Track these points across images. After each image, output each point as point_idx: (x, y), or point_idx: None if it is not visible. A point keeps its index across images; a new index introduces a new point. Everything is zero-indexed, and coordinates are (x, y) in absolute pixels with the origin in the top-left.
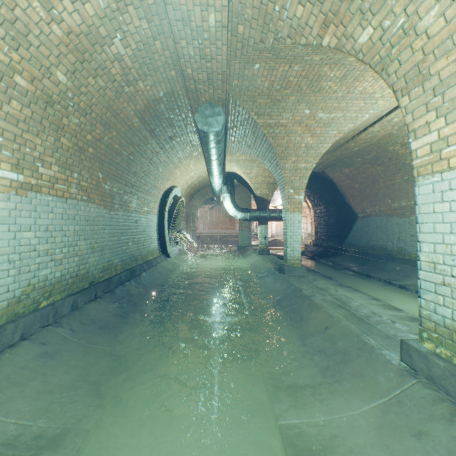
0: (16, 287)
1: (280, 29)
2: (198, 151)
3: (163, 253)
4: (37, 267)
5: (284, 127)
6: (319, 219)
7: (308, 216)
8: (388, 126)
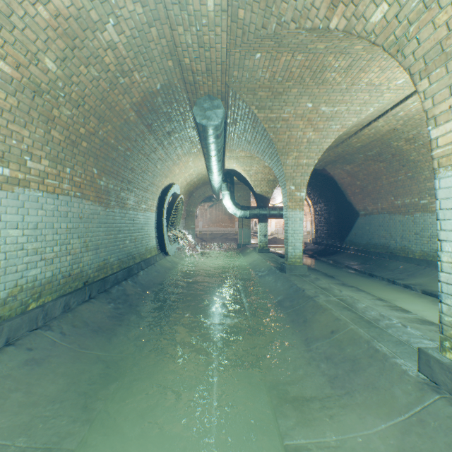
0: (1, 289)
1: (283, 12)
2: (197, 147)
3: (162, 251)
4: (25, 267)
5: (286, 121)
6: (319, 217)
7: (307, 214)
8: (393, 120)
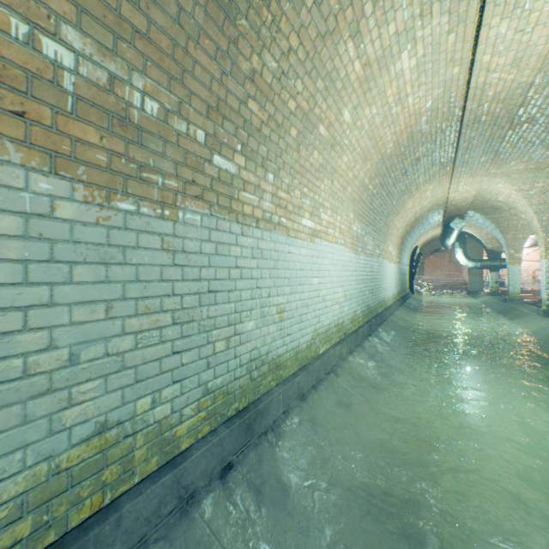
0: (396, 291)
1: (492, 204)
2: (438, 225)
3: (409, 291)
4: (397, 286)
5: (503, 218)
6: None
7: None
8: None
